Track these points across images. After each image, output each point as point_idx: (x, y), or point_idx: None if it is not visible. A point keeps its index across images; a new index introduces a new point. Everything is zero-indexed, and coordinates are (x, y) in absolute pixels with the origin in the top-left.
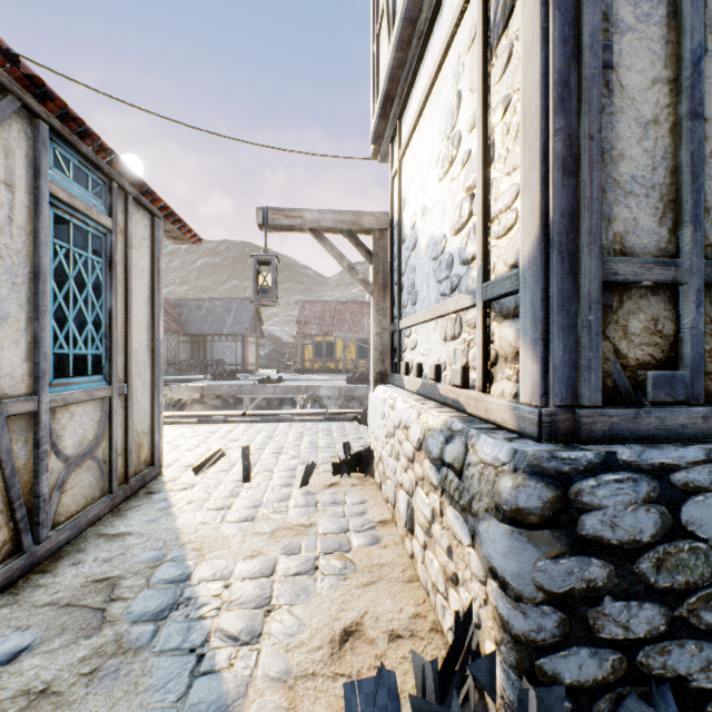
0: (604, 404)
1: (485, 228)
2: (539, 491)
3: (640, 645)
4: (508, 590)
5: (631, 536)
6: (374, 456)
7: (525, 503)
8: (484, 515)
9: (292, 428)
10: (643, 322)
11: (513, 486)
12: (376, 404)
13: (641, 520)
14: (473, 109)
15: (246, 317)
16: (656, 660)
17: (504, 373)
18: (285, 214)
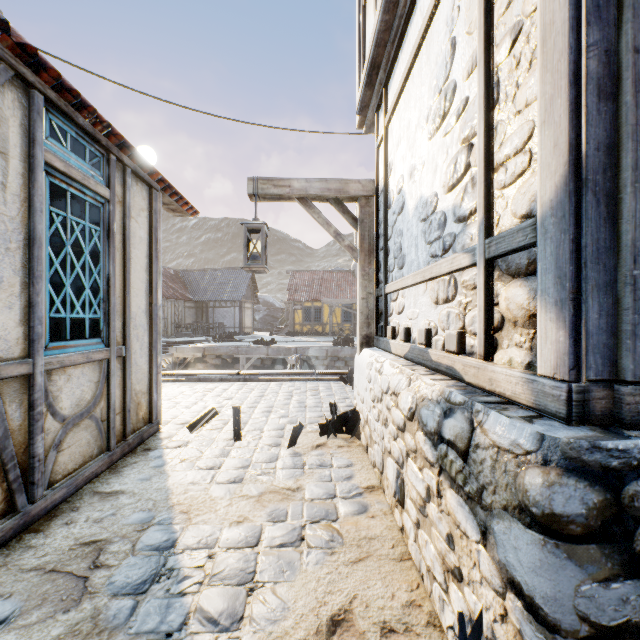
0: None
1: (488, 178)
2: (581, 492)
3: None
4: (539, 615)
5: None
6: (360, 418)
7: (563, 508)
8: (501, 513)
9: (281, 387)
10: None
11: (544, 484)
12: (362, 367)
13: None
14: (471, 52)
15: (243, 285)
16: None
17: (512, 339)
18: (274, 183)
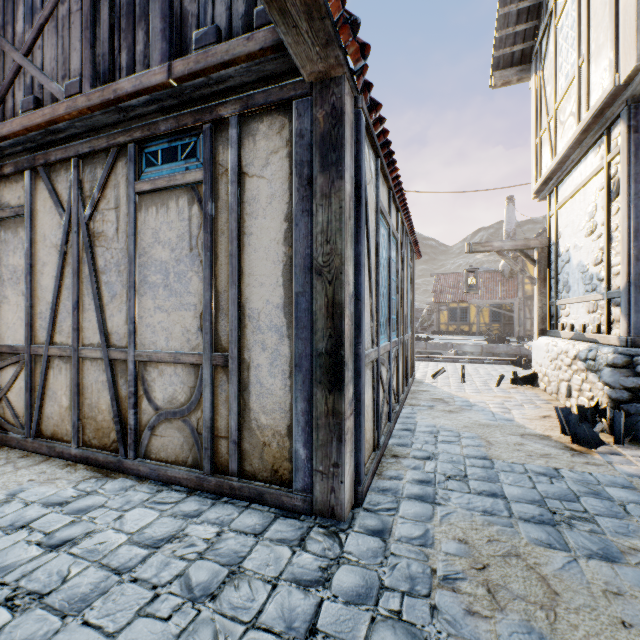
0: None
1: (608, 270)
2: (621, 358)
3: None
4: (610, 386)
5: None
6: (538, 376)
7: (616, 361)
8: (602, 368)
9: (466, 366)
10: None
11: (612, 357)
12: (540, 346)
13: None
14: (602, 217)
15: None
16: None
17: (616, 326)
18: (481, 245)
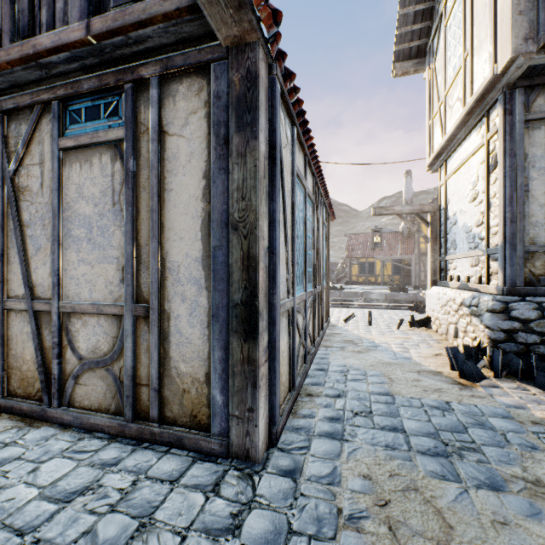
0: (525, 286)
1: (487, 230)
2: (498, 305)
3: (530, 345)
4: (490, 329)
5: (527, 317)
6: (431, 319)
7: (494, 307)
8: (484, 313)
9: (372, 311)
10: (540, 262)
11: (491, 304)
12: (433, 295)
13: (530, 313)
14: (483, 186)
15: None
16: (536, 349)
17: (494, 278)
18: (385, 209)
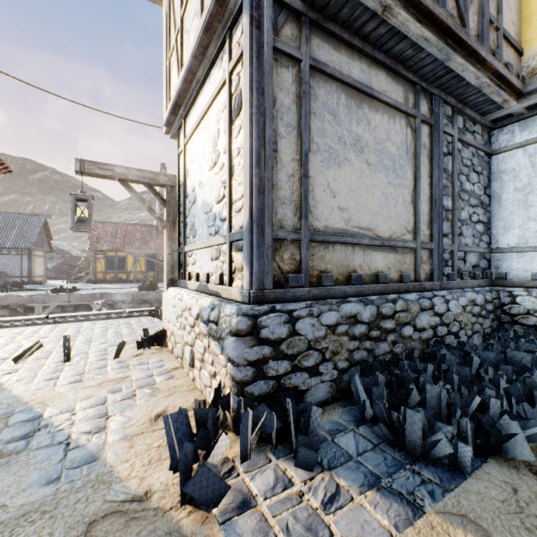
0: (274, 288)
1: (230, 206)
2: (246, 322)
3: (282, 377)
4: (235, 363)
5: (279, 336)
6: (167, 333)
7: (241, 327)
8: (226, 337)
9: (96, 325)
10: (289, 255)
11: (237, 321)
12: (169, 299)
13: (282, 330)
14: (225, 143)
15: (33, 232)
16: (287, 381)
17: (238, 276)
18: (99, 166)
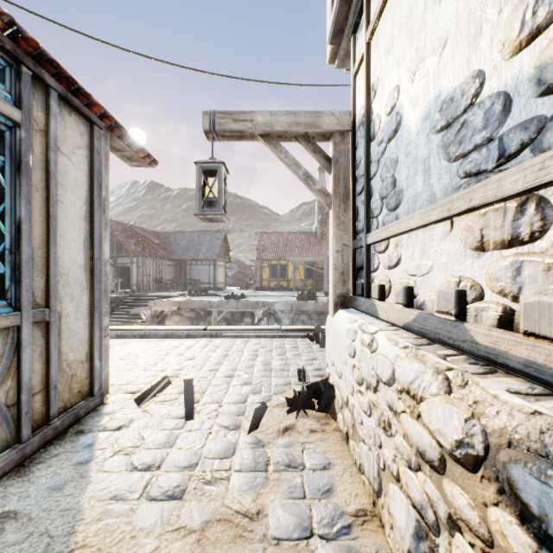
0: None
1: None
2: None
3: None
4: None
5: None
6: (336, 395)
7: None
8: None
9: (247, 345)
10: None
11: None
12: (339, 334)
13: None
14: None
15: (216, 246)
16: None
17: None
18: (233, 117)
